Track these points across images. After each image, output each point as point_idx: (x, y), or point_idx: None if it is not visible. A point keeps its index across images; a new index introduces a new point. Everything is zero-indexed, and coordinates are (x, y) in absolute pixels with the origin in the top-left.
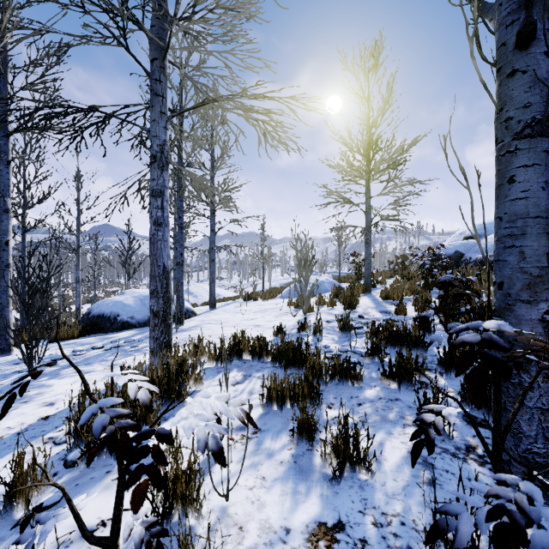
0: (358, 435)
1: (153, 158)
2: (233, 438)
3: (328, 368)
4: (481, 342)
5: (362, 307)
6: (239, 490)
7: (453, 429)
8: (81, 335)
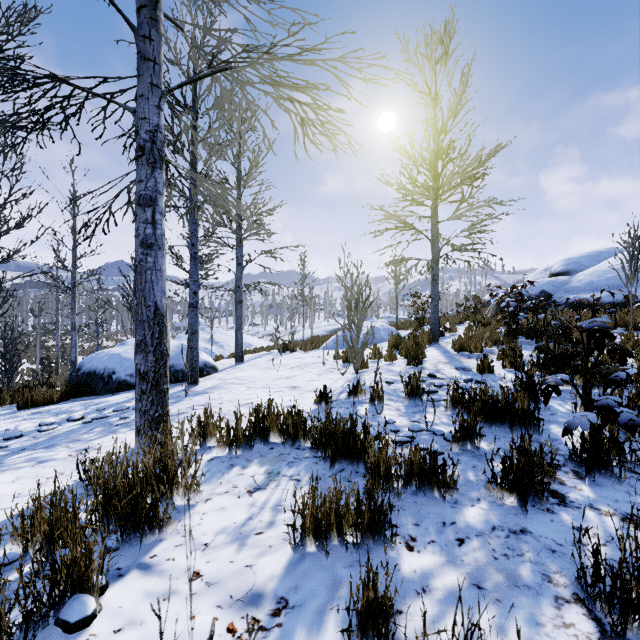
0: None
1: (140, 150)
2: (235, 629)
3: (399, 465)
4: None
5: (431, 362)
6: None
7: None
8: (63, 399)
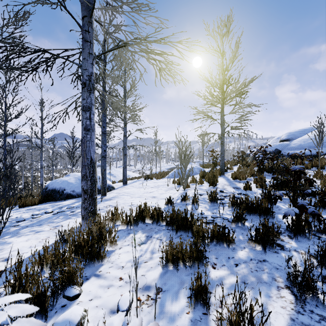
0: (252, 310)
1: (84, 84)
2: (140, 299)
3: (208, 232)
4: None
5: (220, 184)
6: None
7: None
8: (40, 203)
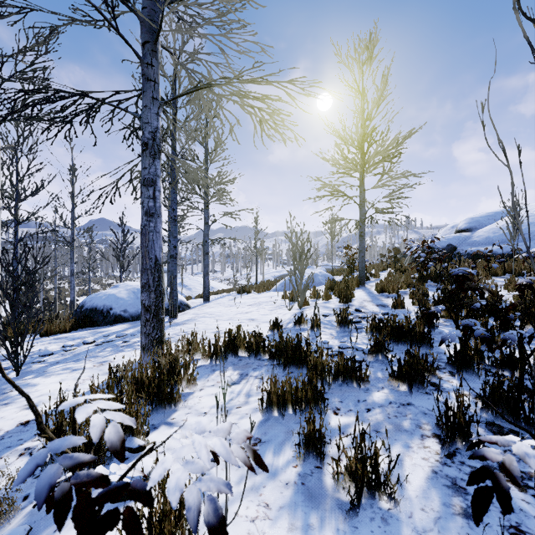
0: (377, 455)
1: (145, 145)
2: None
3: (330, 367)
4: (502, 341)
5: (358, 300)
6: (239, 522)
7: (483, 444)
8: (73, 329)
